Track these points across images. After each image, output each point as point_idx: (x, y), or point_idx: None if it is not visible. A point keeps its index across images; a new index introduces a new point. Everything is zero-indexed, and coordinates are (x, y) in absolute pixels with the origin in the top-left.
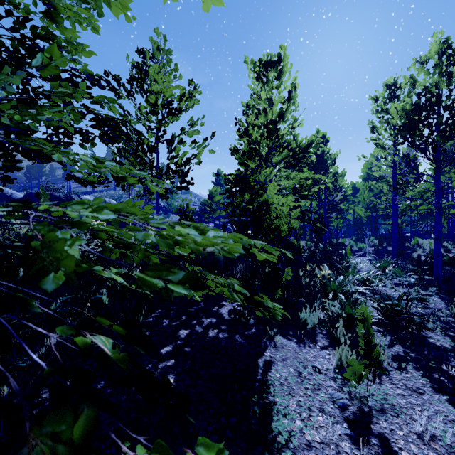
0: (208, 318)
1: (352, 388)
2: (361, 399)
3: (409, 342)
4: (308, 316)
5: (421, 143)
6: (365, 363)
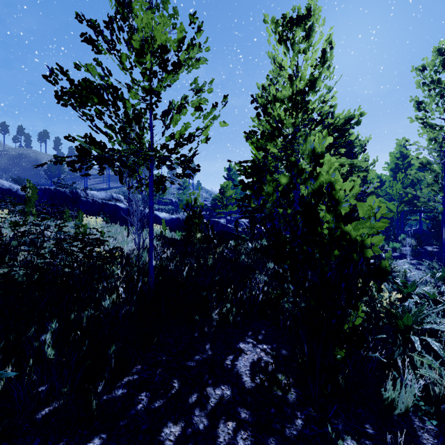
0: (217, 387)
1: None
2: None
3: None
4: (396, 394)
5: None
6: None
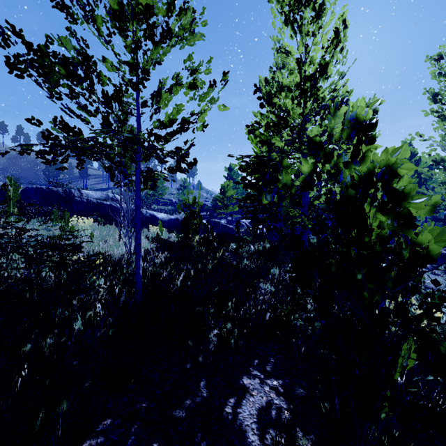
0: None
1: None
2: None
3: None
4: None
5: None
6: None
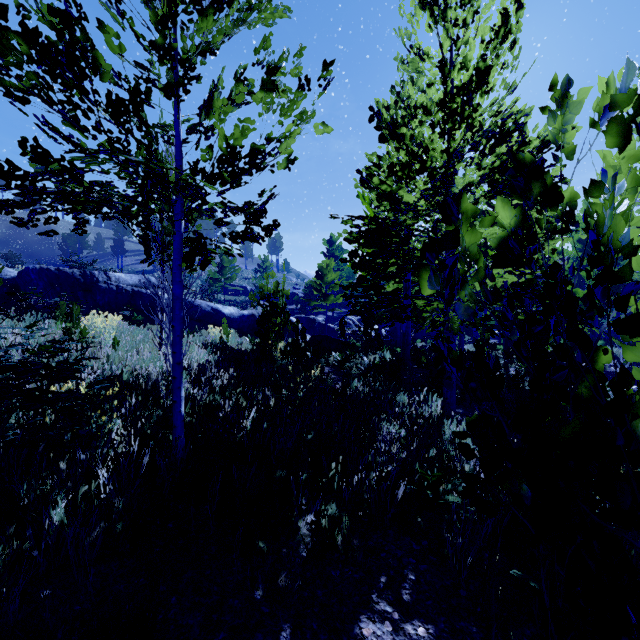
0: None
1: None
2: None
3: None
4: None
5: None
6: None
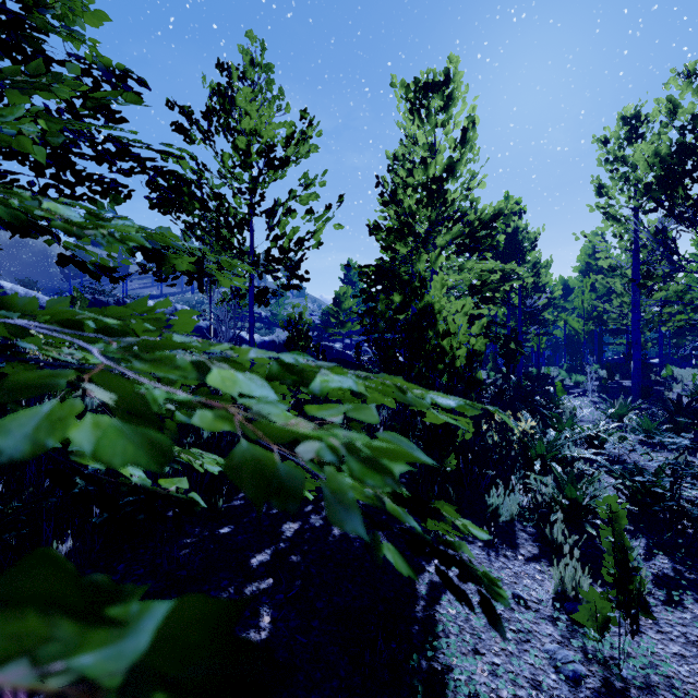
0: None
1: (589, 641)
2: (607, 664)
3: (681, 551)
4: (500, 500)
5: (688, 210)
6: (617, 601)
